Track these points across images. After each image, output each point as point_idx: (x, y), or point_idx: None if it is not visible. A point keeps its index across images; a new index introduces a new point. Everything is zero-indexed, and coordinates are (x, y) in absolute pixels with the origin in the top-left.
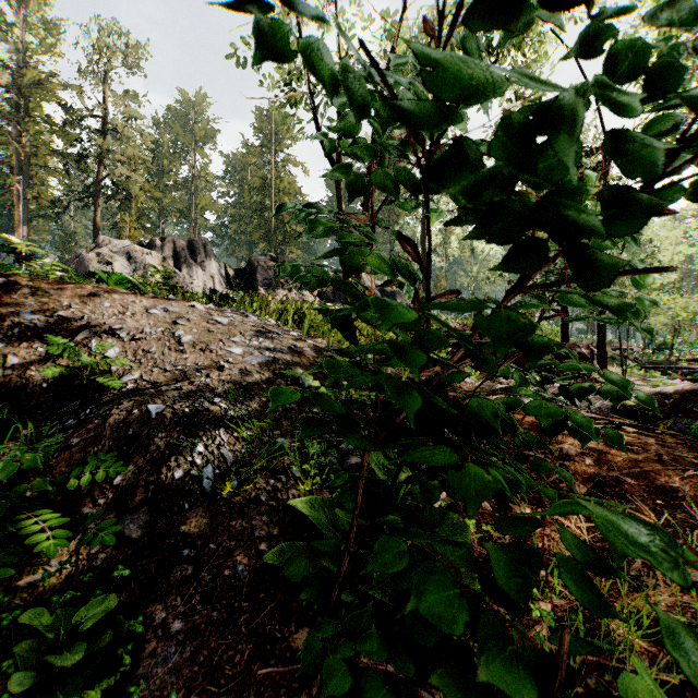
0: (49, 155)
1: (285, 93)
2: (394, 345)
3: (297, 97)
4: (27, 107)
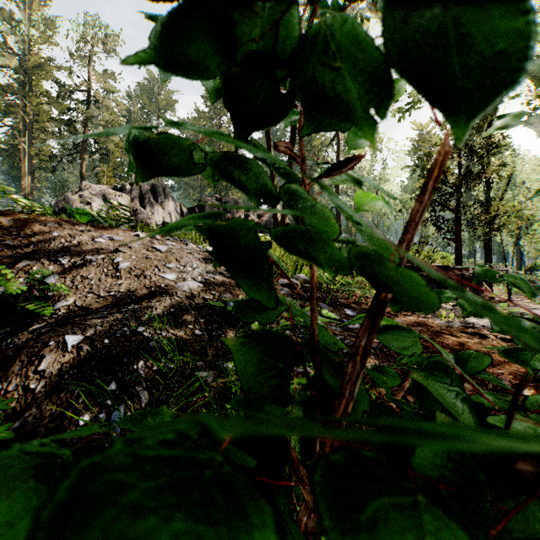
0: (47, 121)
1: None
2: None
3: None
4: (31, 84)
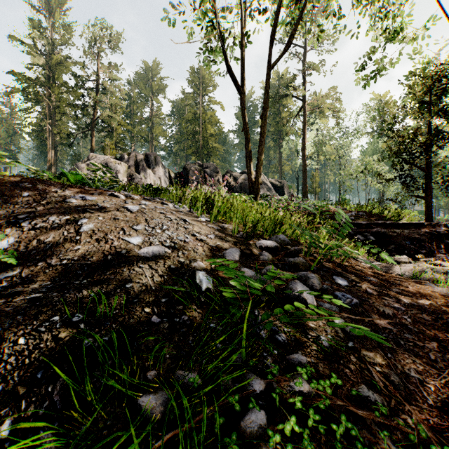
0: (66, 106)
1: (205, 44)
2: None
3: (214, 48)
4: (53, 78)
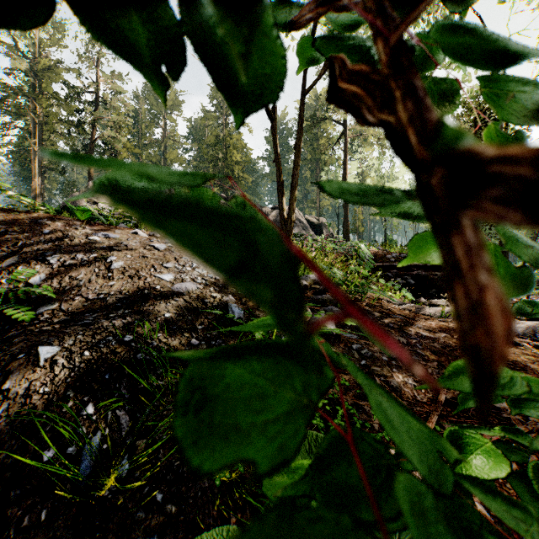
0: (56, 123)
1: None
2: None
3: None
4: (40, 87)
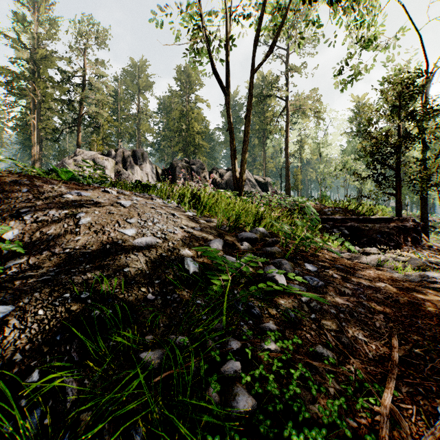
0: (51, 101)
1: (192, 45)
2: None
3: (200, 49)
4: (38, 72)
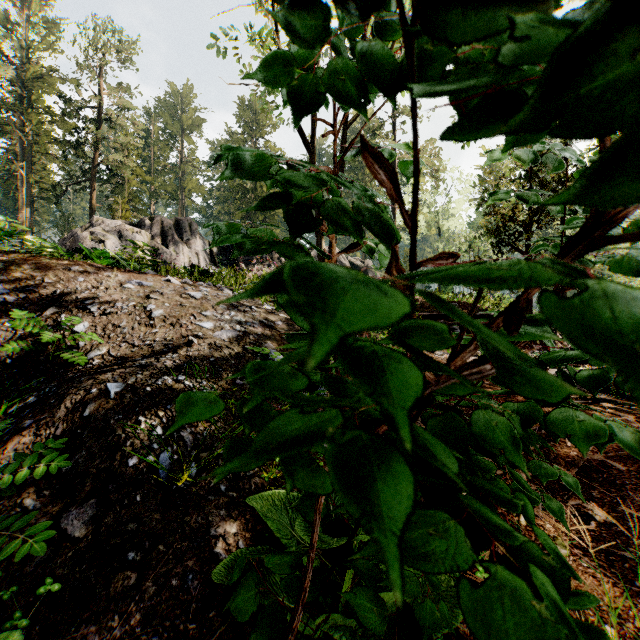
0: (50, 143)
1: None
2: (361, 352)
3: None
4: (30, 99)
